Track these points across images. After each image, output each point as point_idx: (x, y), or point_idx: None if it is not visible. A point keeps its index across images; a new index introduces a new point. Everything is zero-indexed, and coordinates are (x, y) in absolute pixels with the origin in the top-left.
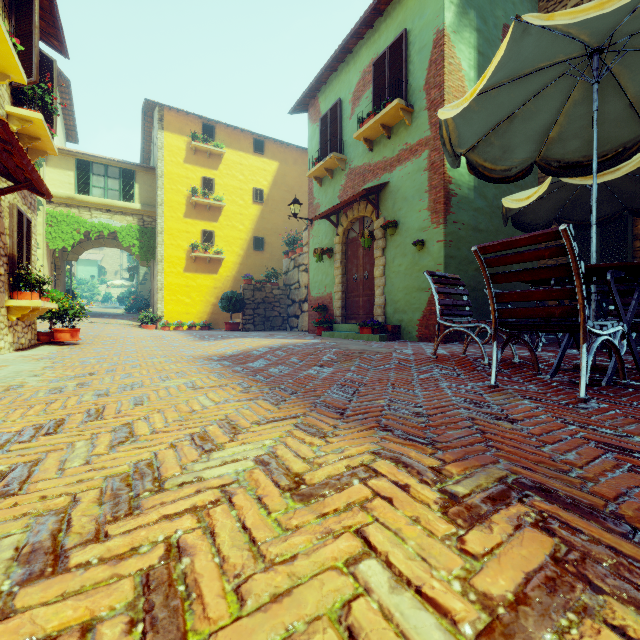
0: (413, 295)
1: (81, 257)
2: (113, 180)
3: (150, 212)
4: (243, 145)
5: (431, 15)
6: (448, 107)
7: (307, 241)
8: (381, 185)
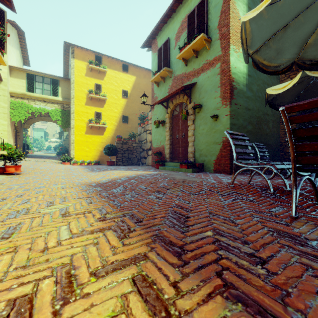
0: (211, 146)
1: (35, 127)
2: (47, 85)
3: (67, 102)
4: (117, 67)
5: None
6: (249, 13)
7: (150, 117)
8: (192, 84)
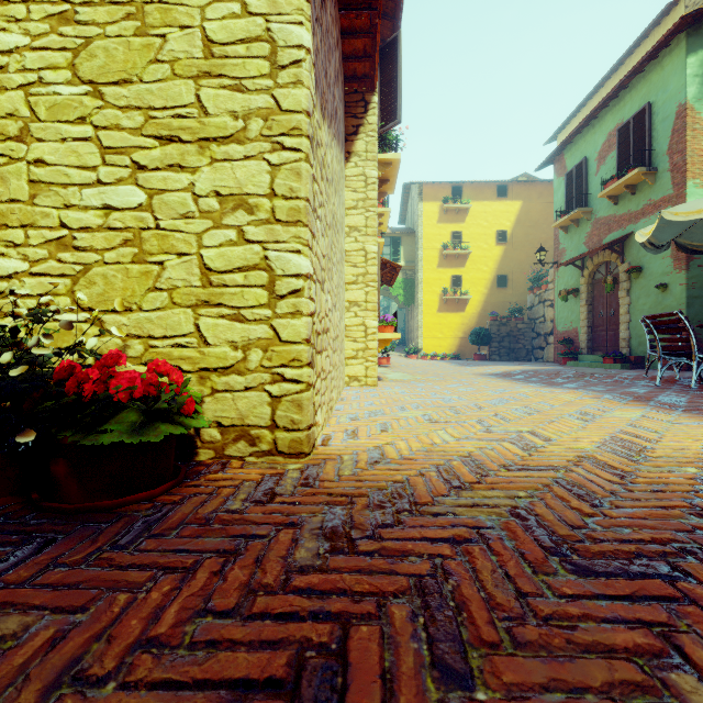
0: None
1: None
2: (386, 247)
3: (411, 267)
4: (487, 194)
5: (673, 91)
6: (641, 232)
7: (553, 278)
8: (624, 237)
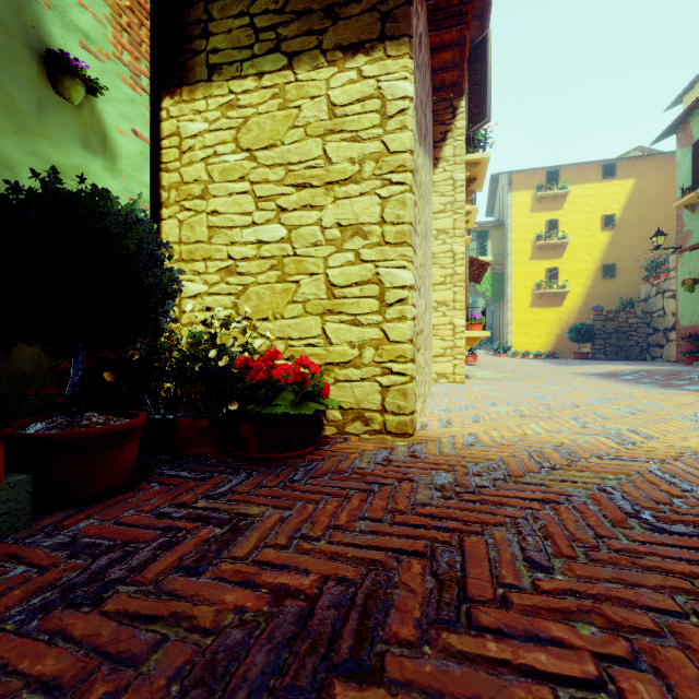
0: None
1: None
2: (472, 242)
3: (499, 261)
4: (589, 176)
5: None
6: None
7: (675, 265)
8: None
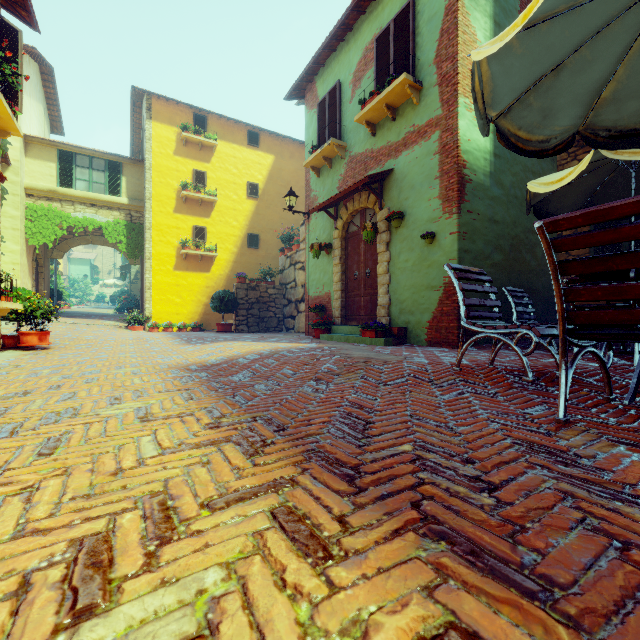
0: (421, 294)
1: (73, 256)
2: (98, 173)
3: (138, 207)
4: (237, 137)
5: None
6: (485, 45)
7: (304, 237)
8: (385, 172)
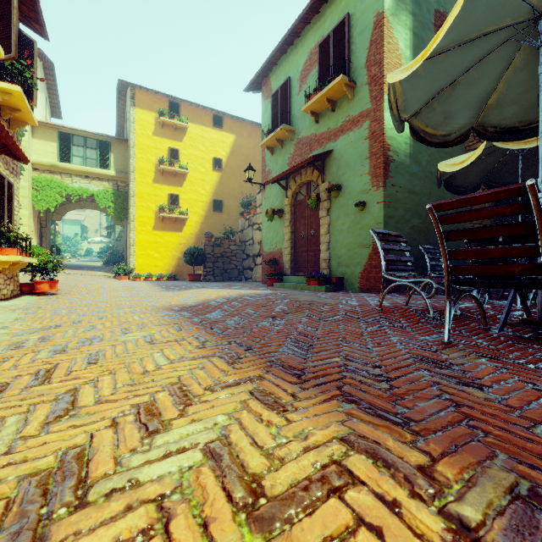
0: (355, 251)
1: (66, 217)
2: (91, 150)
3: (123, 178)
4: (204, 120)
5: None
6: (397, 71)
7: (260, 203)
8: (326, 153)
